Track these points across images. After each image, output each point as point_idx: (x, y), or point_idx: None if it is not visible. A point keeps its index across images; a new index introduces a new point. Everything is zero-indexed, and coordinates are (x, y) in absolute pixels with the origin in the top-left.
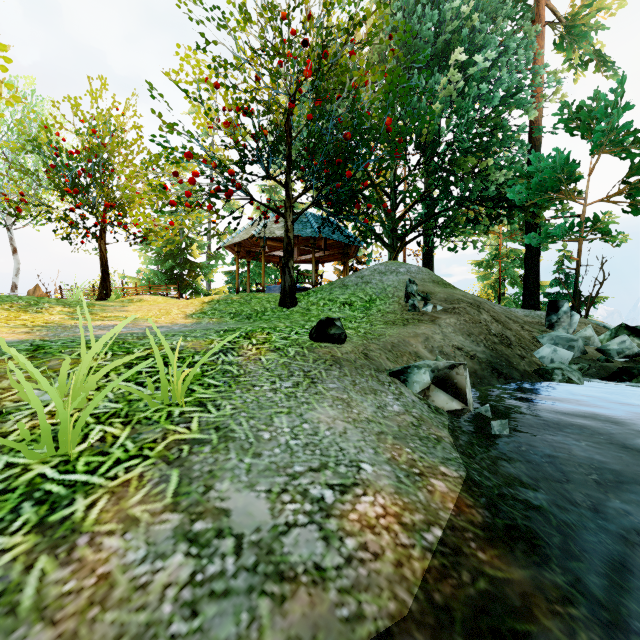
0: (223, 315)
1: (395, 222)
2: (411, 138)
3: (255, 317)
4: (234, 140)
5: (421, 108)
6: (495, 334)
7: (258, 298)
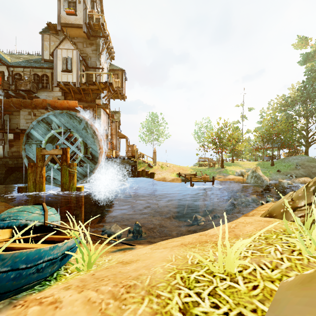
0: (261, 167)
1: (307, 138)
2: (313, 114)
3: (267, 168)
4: (262, 140)
5: (315, 108)
6: (312, 172)
7: (265, 164)
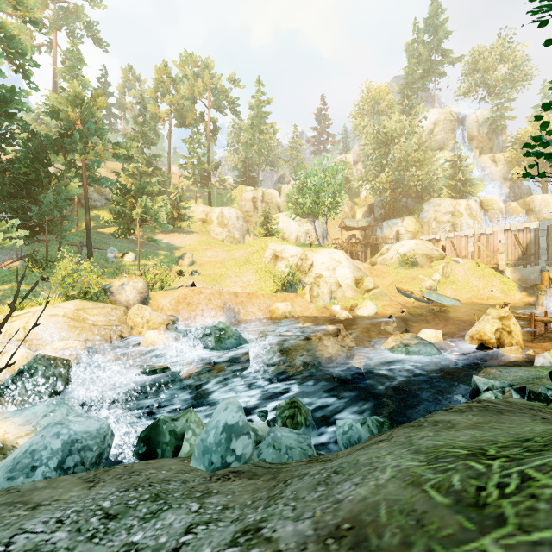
0: None
1: None
2: None
3: None
4: None
5: None
6: None
7: None
